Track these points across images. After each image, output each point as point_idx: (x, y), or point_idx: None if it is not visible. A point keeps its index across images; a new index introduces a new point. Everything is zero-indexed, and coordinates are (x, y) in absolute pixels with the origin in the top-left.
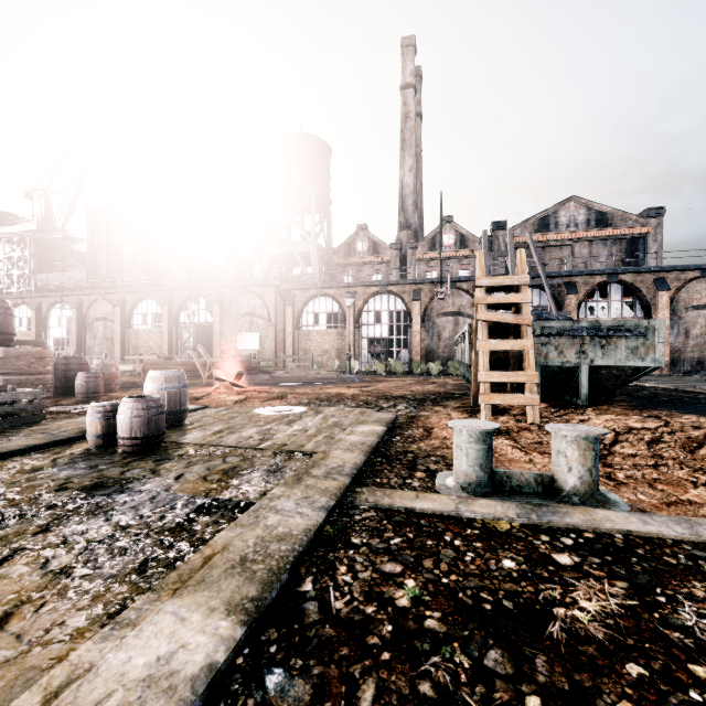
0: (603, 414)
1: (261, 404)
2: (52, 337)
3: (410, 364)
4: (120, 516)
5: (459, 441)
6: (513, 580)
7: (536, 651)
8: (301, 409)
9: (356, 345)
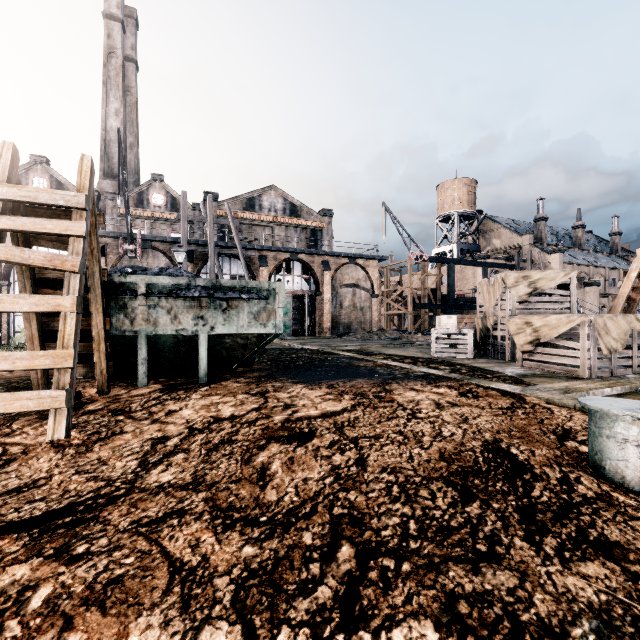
0: (210, 395)
1: None
2: None
3: None
4: None
5: None
6: None
7: None
8: None
9: None
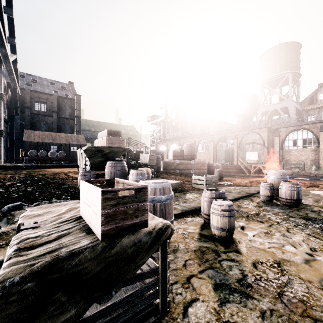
0: None
1: (307, 188)
2: None
3: None
4: None
5: None
6: None
7: None
8: None
9: None
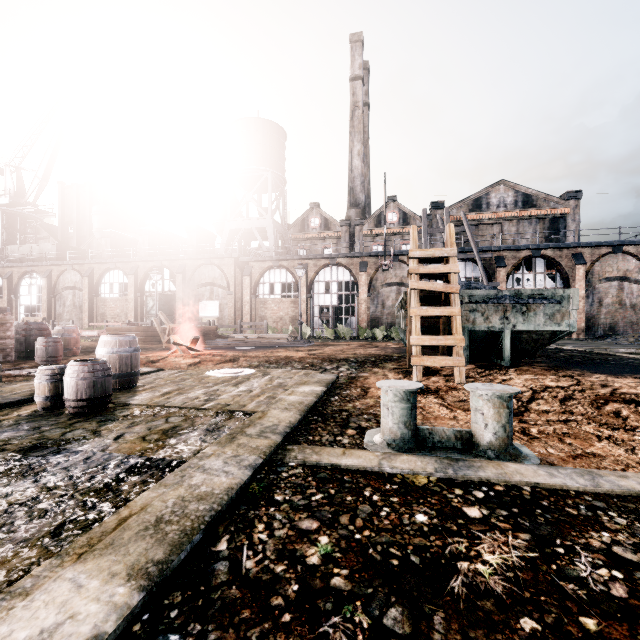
0: (524, 374)
1: (214, 366)
2: (23, 304)
3: (357, 330)
4: (50, 478)
5: (385, 400)
6: (423, 535)
7: (436, 607)
8: (250, 371)
9: (308, 313)
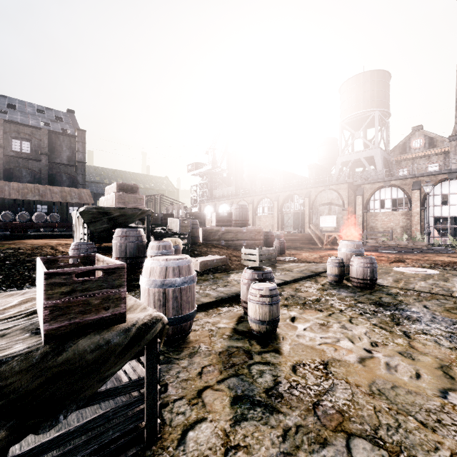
0: None
1: (390, 264)
2: None
3: None
4: (433, 325)
5: None
6: None
7: None
8: (433, 271)
9: (422, 223)
